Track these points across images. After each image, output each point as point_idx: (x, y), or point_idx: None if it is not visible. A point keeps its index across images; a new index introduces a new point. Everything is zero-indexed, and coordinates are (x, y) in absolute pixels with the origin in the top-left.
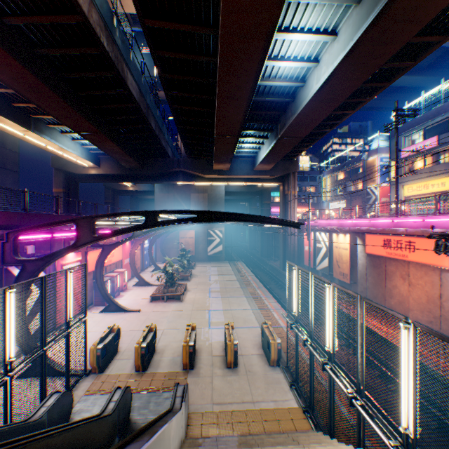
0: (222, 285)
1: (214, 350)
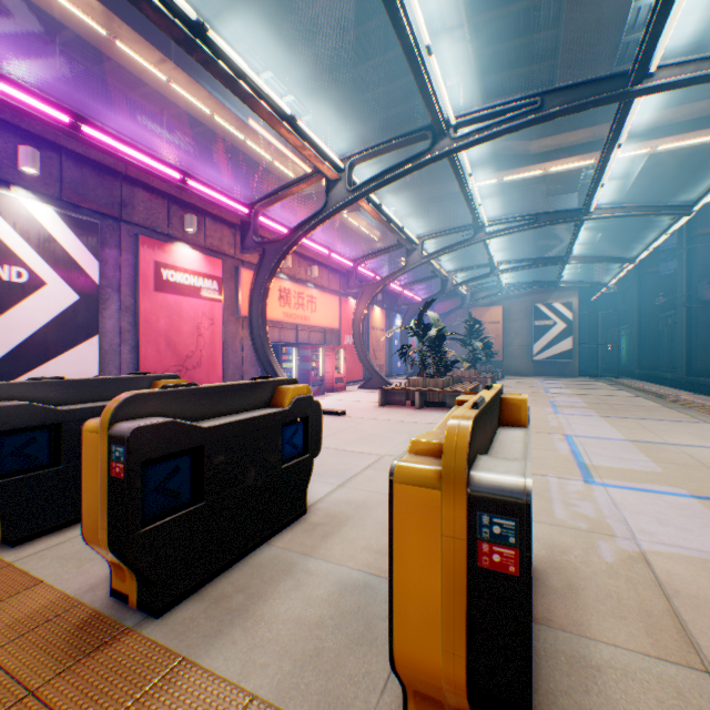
0: (591, 400)
1: (700, 621)
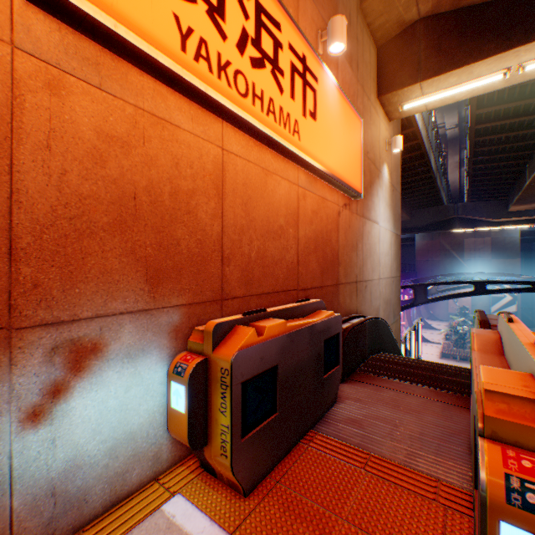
0: None
1: None
